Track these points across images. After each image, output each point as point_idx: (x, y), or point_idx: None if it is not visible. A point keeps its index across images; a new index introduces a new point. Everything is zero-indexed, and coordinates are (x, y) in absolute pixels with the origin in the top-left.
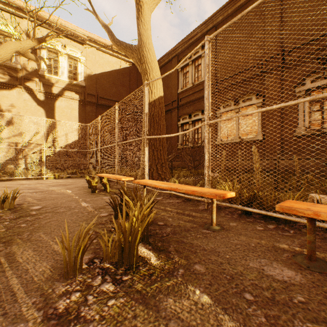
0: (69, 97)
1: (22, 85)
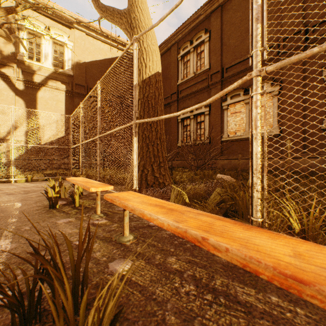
0: (54, 87)
1: None
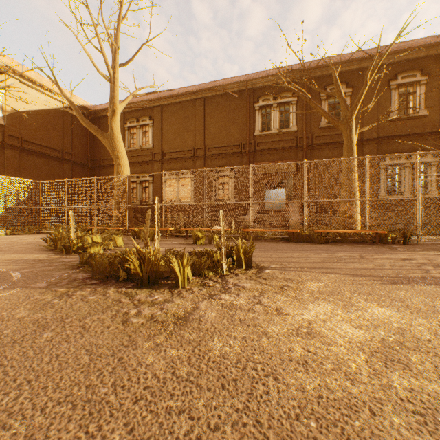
0: None
1: None
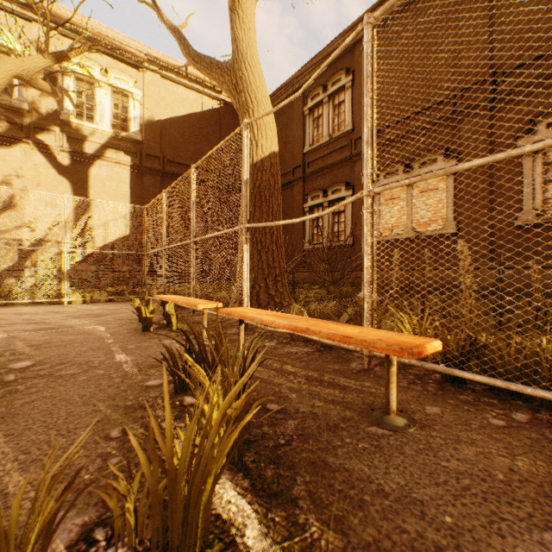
0: (114, 161)
1: (30, 138)
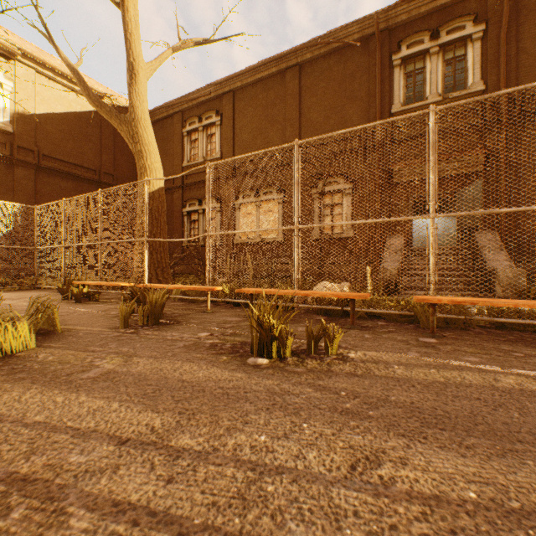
0: None
1: None
